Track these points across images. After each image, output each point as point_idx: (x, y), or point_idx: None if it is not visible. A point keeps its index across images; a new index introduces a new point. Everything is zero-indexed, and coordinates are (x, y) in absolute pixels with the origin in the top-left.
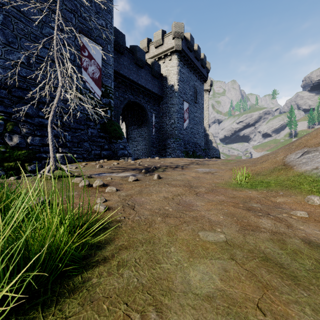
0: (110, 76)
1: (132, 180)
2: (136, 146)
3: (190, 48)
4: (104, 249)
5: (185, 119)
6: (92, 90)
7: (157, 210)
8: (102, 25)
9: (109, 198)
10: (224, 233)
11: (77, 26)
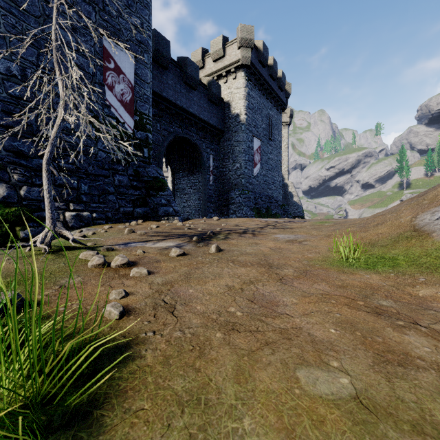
0: (147, 99)
1: (176, 254)
2: (186, 201)
3: (262, 62)
4: (97, 424)
5: (256, 163)
6: (120, 118)
7: (215, 315)
8: (135, 24)
9: (134, 290)
10: (348, 373)
11: (98, 24)
